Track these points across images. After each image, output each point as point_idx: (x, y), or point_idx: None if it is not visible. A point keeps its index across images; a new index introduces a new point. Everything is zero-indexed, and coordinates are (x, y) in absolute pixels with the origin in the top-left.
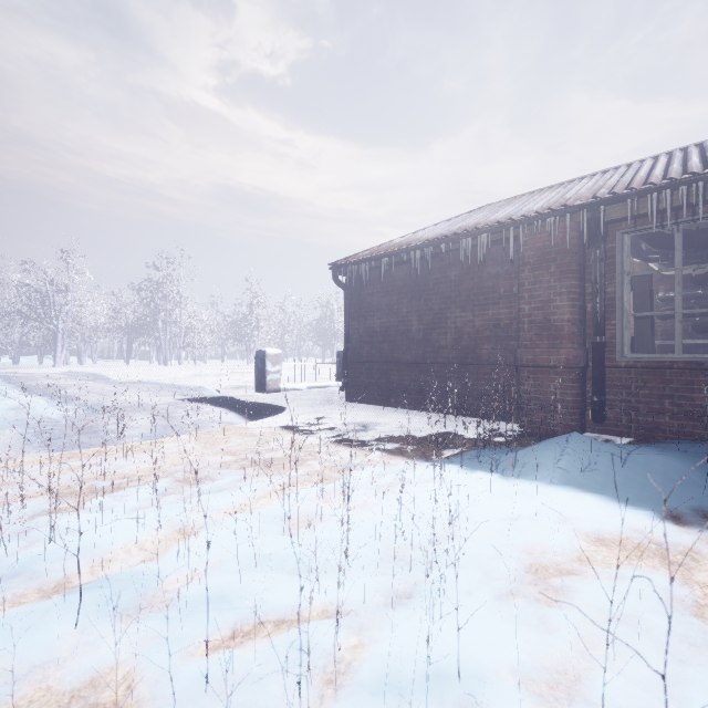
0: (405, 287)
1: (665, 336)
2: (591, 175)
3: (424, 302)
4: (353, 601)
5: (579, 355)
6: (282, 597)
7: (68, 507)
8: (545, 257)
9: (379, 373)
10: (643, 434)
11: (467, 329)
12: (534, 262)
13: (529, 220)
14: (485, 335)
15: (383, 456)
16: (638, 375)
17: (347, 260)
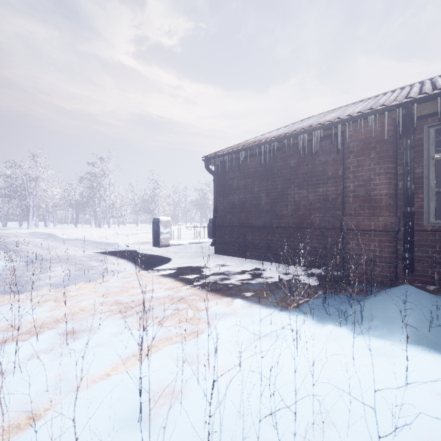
0: (257, 172)
1: None
2: (391, 91)
3: (270, 183)
4: None
5: (394, 221)
6: None
7: None
8: (367, 146)
9: (238, 234)
10: None
11: (303, 202)
12: (358, 150)
13: (354, 118)
14: (316, 207)
15: (243, 305)
16: None
17: (215, 154)
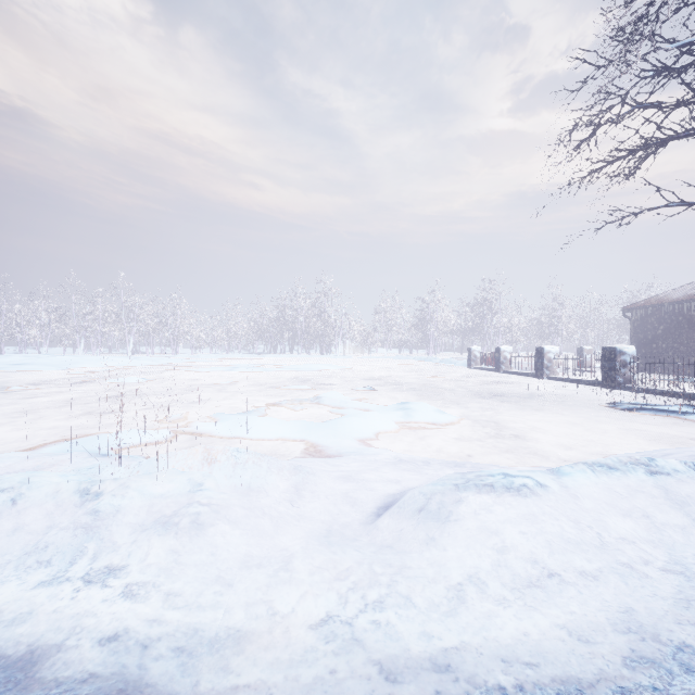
0: (662, 319)
1: None
2: None
3: (672, 326)
4: None
5: None
6: None
7: None
8: None
9: (649, 358)
10: None
11: (692, 339)
12: None
13: None
14: None
15: None
16: None
17: (630, 307)
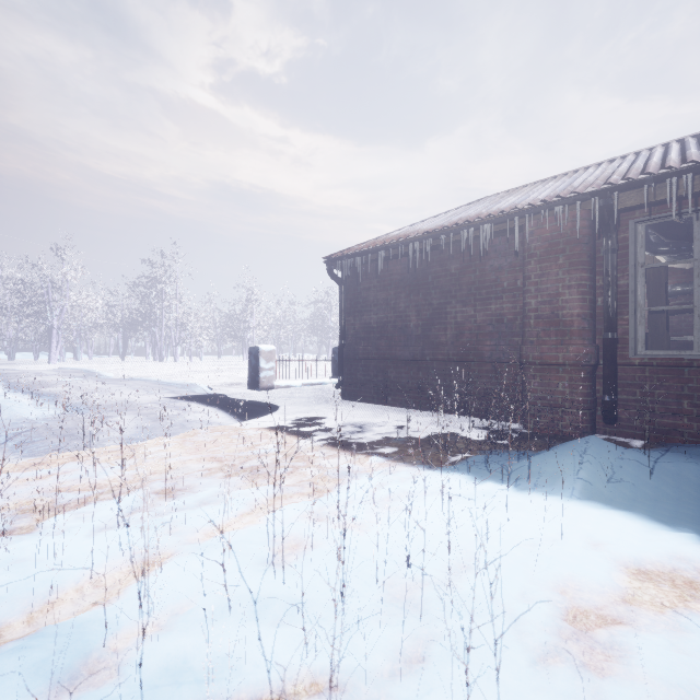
0: (403, 281)
1: (671, 332)
2: (596, 164)
3: (422, 297)
4: (350, 669)
5: (589, 352)
6: (260, 664)
7: (22, 527)
8: (553, 248)
9: (376, 370)
10: (659, 436)
11: (468, 324)
12: (541, 254)
13: (535, 209)
14: (487, 331)
15: (382, 462)
16: (654, 374)
17: (343, 253)
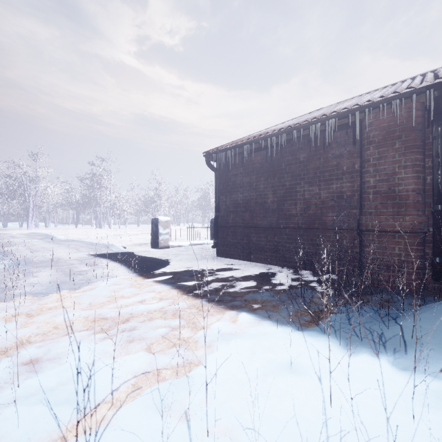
0: (262, 168)
1: None
2: (411, 78)
3: (277, 179)
4: None
5: (423, 221)
6: None
7: None
8: (390, 135)
9: (242, 235)
10: None
11: (314, 200)
12: (379, 140)
13: (375, 104)
14: (329, 205)
15: (251, 321)
16: None
17: (217, 149)
